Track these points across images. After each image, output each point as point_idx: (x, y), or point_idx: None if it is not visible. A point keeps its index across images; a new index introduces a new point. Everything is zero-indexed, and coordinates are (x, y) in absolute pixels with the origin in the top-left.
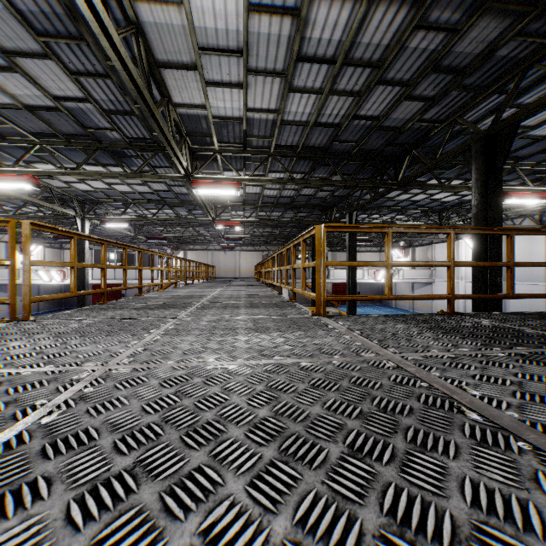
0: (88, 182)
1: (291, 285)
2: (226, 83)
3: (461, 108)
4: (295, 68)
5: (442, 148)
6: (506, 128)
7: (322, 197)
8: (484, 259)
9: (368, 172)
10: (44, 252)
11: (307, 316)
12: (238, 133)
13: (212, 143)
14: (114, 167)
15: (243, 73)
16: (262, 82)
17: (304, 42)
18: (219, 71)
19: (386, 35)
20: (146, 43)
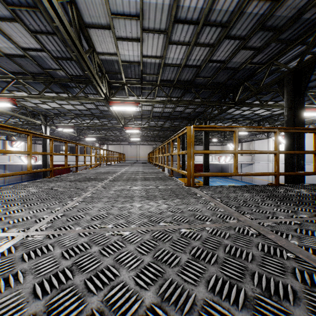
0: (48, 104)
1: (169, 165)
2: (129, 38)
3: (277, 55)
4: (173, 28)
5: (264, 80)
6: (307, 66)
7: (188, 112)
8: (292, 149)
9: (216, 97)
10: (25, 145)
11: (181, 186)
12: (137, 72)
13: (122, 78)
14: (63, 94)
15: (140, 31)
16: (152, 37)
17: (179, 9)
18: (125, 30)
19: (232, 4)
20: (77, 10)
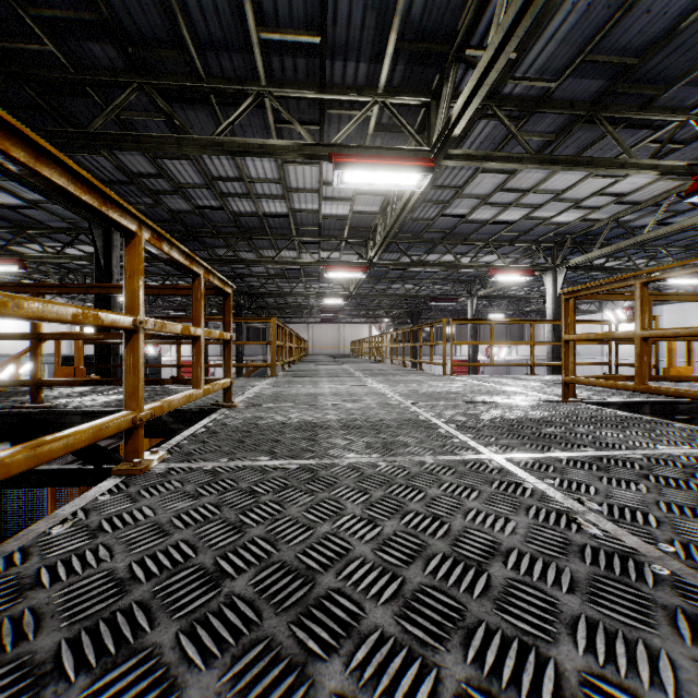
0: None
1: None
2: None
3: None
4: None
5: None
6: None
7: None
8: None
9: None
10: None
11: (244, 406)
12: None
13: None
14: None
15: None
16: None
17: None
18: None
19: None
20: None
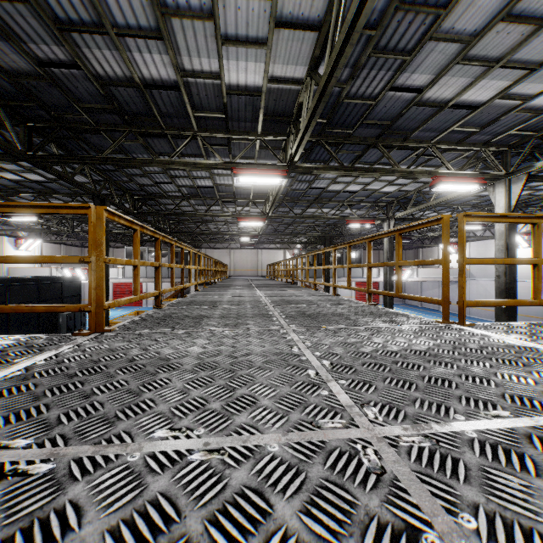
0: None
1: None
2: None
3: None
4: None
5: None
6: None
7: None
8: None
9: None
10: None
11: None
12: None
13: None
14: None
15: None
16: None
17: None
18: None
19: None
20: None
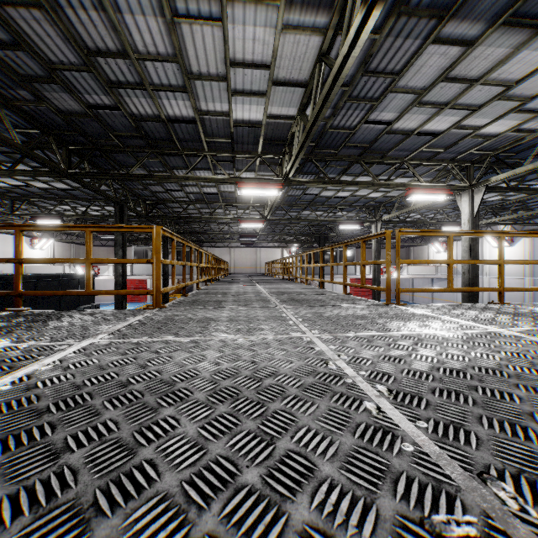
0: None
1: None
2: None
3: None
4: None
5: None
6: None
7: None
8: None
9: None
10: None
11: None
12: None
13: None
14: None
15: None
16: None
17: None
18: None
19: None
20: None
